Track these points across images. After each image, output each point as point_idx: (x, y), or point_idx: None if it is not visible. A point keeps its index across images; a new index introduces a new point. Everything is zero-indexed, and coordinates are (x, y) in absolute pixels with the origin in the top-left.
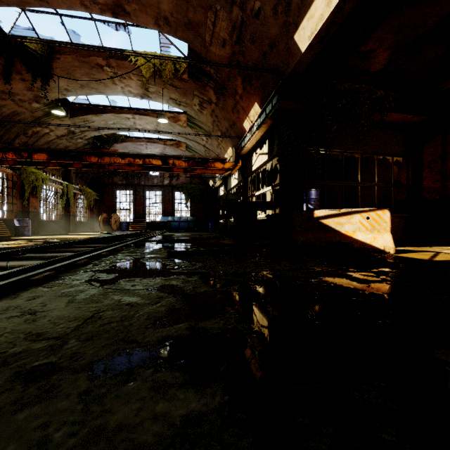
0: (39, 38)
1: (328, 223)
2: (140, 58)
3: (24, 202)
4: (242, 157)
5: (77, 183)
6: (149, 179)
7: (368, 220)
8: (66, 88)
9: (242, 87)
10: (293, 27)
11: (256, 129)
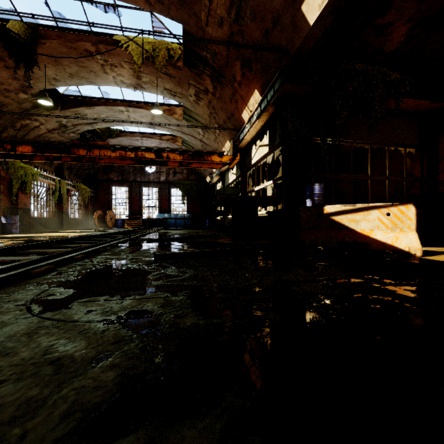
0: (22, 21)
1: (341, 220)
2: (132, 44)
3: (11, 198)
4: (241, 151)
5: (71, 180)
6: (145, 175)
7: (389, 217)
8: (54, 77)
9: (241, 73)
10: None
11: (257, 118)
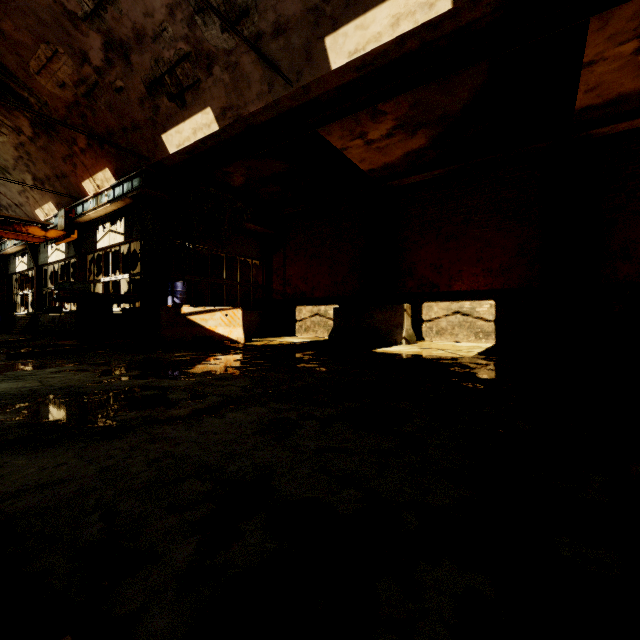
0: None
1: (195, 319)
2: None
3: None
4: (78, 225)
5: None
6: None
7: (227, 317)
8: None
9: (86, 142)
10: (161, 128)
11: (109, 201)
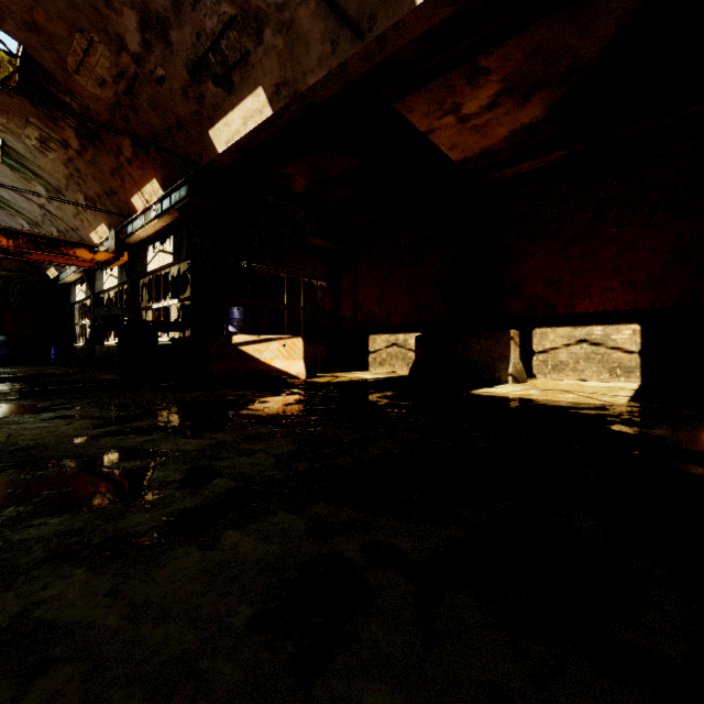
0: None
1: (248, 350)
2: None
3: None
4: (129, 247)
5: None
6: None
7: (285, 347)
8: None
9: (132, 150)
10: (208, 122)
11: (156, 216)
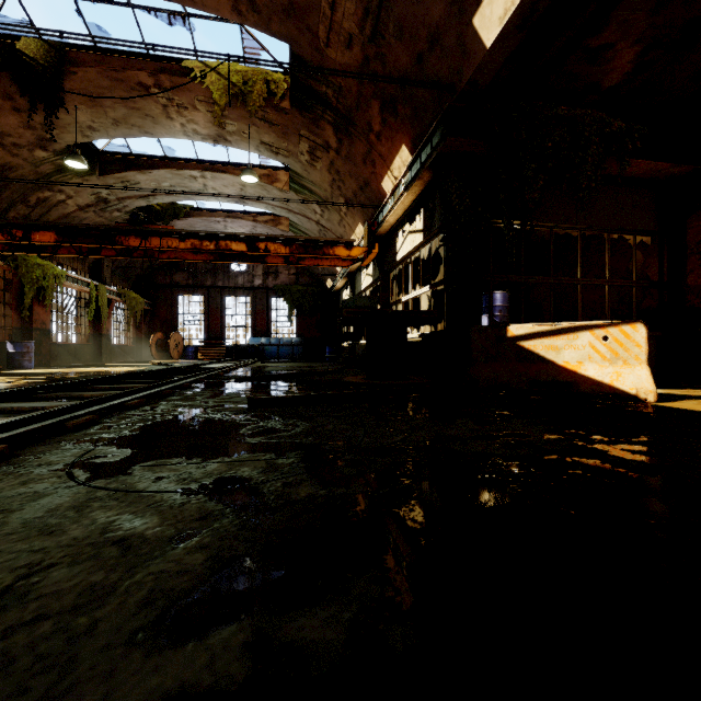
0: (40, 38)
1: (533, 347)
2: (211, 73)
3: (23, 313)
4: (380, 240)
5: (115, 284)
6: (230, 278)
7: (606, 342)
8: (90, 125)
9: (380, 119)
10: (472, 3)
11: (405, 189)
